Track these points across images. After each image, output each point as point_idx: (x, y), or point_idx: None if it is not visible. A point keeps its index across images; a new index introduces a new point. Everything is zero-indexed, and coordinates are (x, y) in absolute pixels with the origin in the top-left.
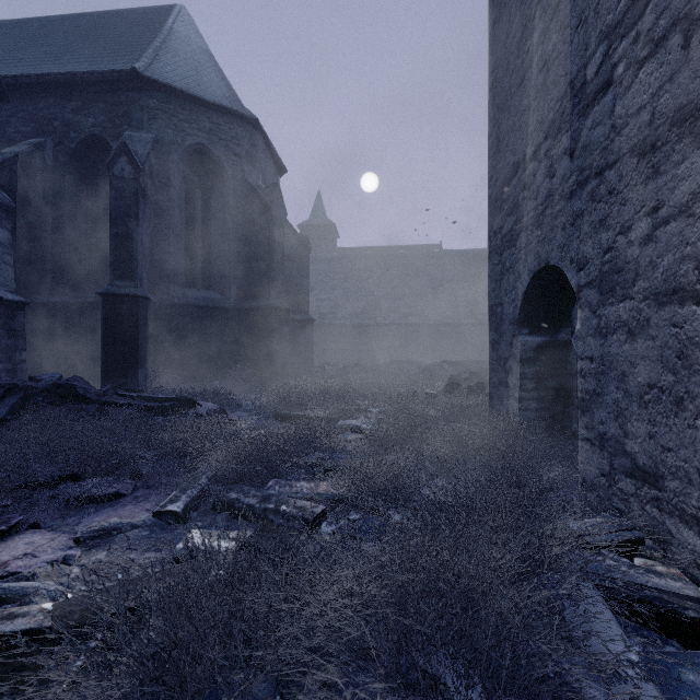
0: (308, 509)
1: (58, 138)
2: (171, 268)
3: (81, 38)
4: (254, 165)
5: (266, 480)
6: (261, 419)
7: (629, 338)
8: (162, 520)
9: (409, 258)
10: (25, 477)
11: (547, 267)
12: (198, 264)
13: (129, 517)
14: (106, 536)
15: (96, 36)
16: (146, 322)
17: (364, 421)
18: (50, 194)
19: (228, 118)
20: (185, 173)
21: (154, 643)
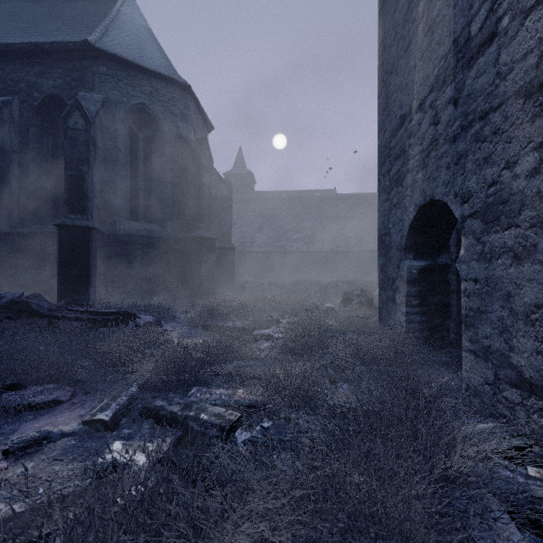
0: (225, 416)
1: (23, 97)
2: (118, 205)
3: (44, 17)
4: (186, 122)
5: (189, 387)
6: (191, 329)
7: (515, 262)
8: (91, 428)
9: (311, 200)
10: None
11: (431, 202)
12: (141, 201)
13: (62, 425)
14: (36, 446)
15: (57, 15)
16: (96, 248)
17: (276, 331)
18: (17, 143)
19: (165, 84)
20: (130, 127)
21: None
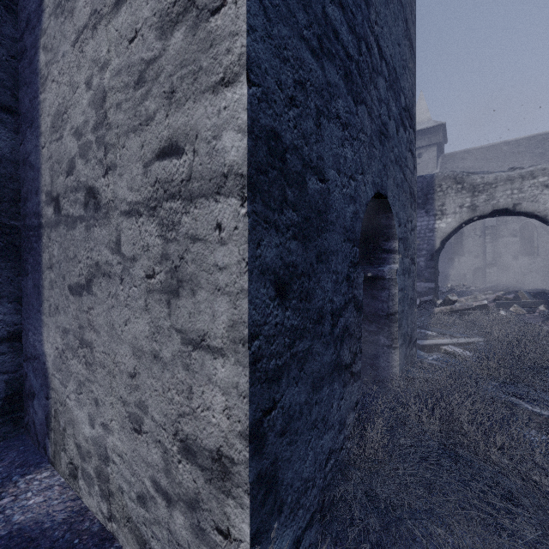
0: None
1: None
2: None
3: None
4: None
5: None
6: None
7: (408, 277)
8: None
9: None
10: None
11: (377, 195)
12: None
13: None
14: None
15: None
16: None
17: None
18: None
19: None
20: None
21: None
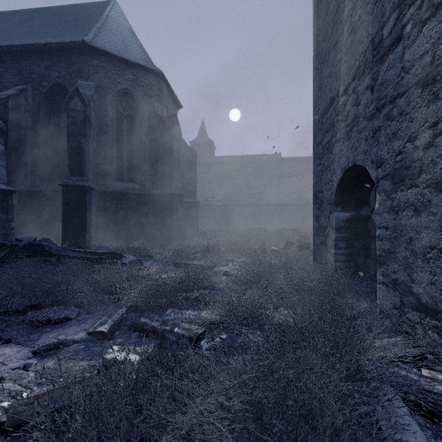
0: (193, 330)
1: (35, 85)
2: (107, 168)
3: (50, 22)
4: (161, 103)
5: (165, 309)
6: (165, 266)
7: (415, 214)
8: (94, 337)
9: (260, 162)
10: (3, 307)
11: (354, 166)
12: (125, 166)
13: (72, 335)
14: (55, 349)
15: (60, 21)
16: (91, 203)
17: (231, 268)
18: (30, 121)
19: (144, 72)
20: (116, 107)
21: (76, 439)
